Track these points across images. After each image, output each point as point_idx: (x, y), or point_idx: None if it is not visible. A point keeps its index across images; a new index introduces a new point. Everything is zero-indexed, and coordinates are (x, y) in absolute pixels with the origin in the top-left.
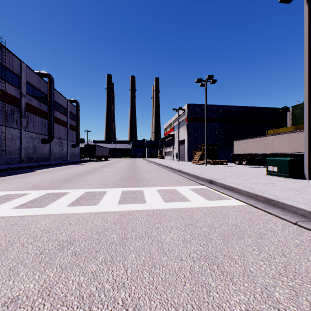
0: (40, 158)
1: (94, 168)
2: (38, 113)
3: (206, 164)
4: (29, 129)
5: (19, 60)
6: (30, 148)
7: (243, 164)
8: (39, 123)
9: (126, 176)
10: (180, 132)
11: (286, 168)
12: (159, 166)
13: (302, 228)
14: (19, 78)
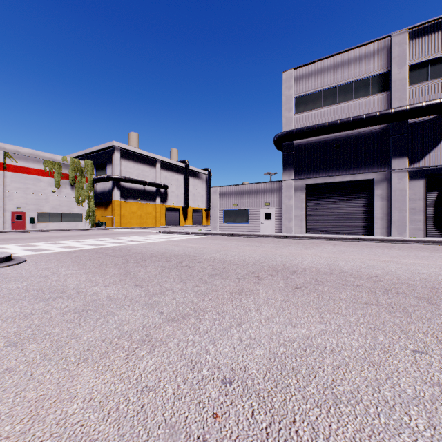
0: None
1: None
2: None
3: None
4: None
5: None
6: None
7: None
8: None
9: None
10: None
11: None
12: None
13: None
14: None
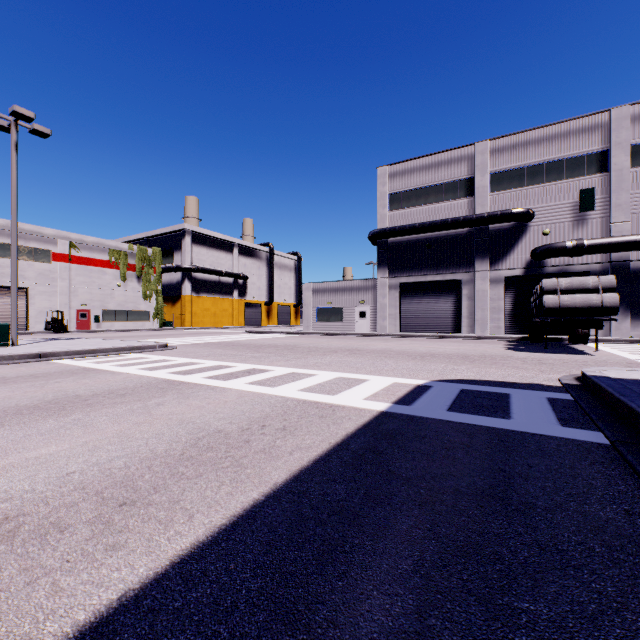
0: None
1: None
2: None
3: None
4: None
5: None
6: None
7: None
8: None
9: None
10: None
11: (6, 335)
12: None
13: (165, 350)
14: None
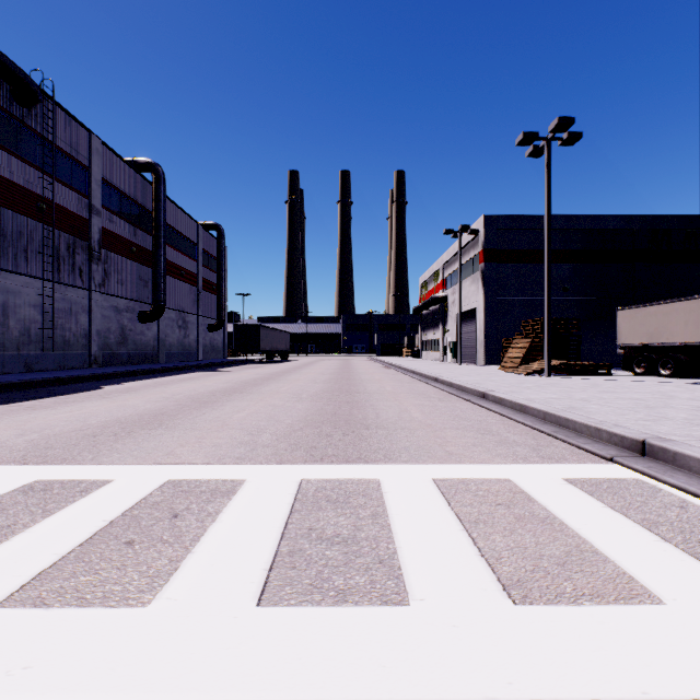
0: (136, 355)
1: (246, 382)
2: (131, 254)
3: (550, 372)
4: (111, 288)
5: (86, 130)
6: (113, 333)
7: (664, 374)
8: (132, 276)
9: (322, 410)
10: (462, 291)
11: None
12: (412, 377)
13: None
14: (86, 172)
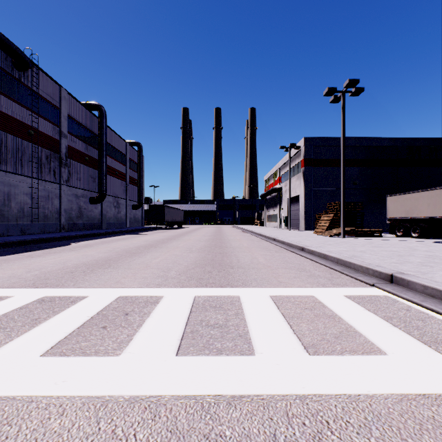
0: (88, 224)
1: (157, 241)
2: (85, 161)
3: (344, 235)
4: (73, 183)
5: (58, 85)
6: (74, 210)
7: (414, 236)
8: (86, 175)
9: (205, 257)
10: (291, 184)
11: None
12: (259, 238)
13: None
14: (58, 111)
